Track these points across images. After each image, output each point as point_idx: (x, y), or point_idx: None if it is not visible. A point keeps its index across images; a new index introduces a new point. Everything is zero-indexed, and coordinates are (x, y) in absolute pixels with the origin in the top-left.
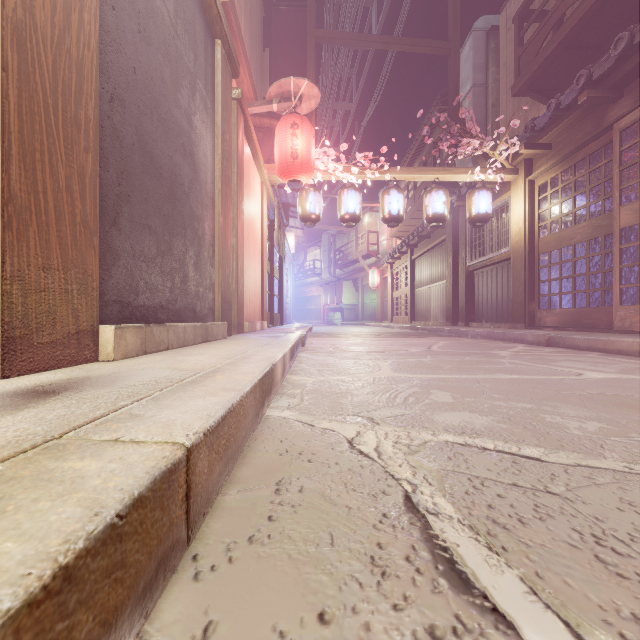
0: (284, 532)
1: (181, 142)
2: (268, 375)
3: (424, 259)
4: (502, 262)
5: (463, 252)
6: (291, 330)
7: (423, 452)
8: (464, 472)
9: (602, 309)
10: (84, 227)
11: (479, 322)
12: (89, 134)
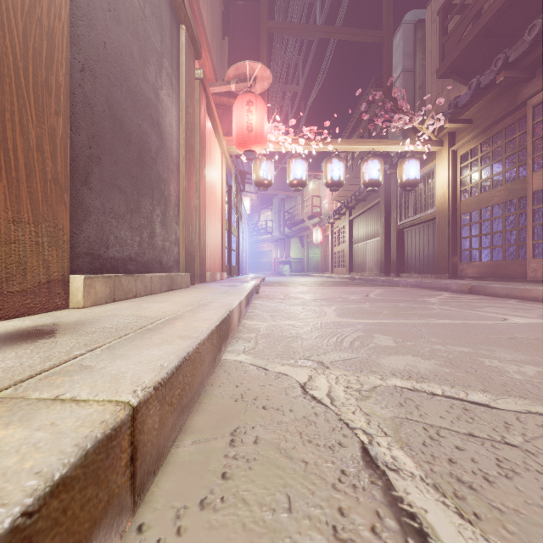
0: (238, 493)
1: (149, 113)
2: (225, 321)
3: (360, 219)
4: (428, 221)
5: (394, 213)
6: (247, 280)
7: (374, 398)
8: (417, 420)
9: (517, 262)
10: (55, 184)
11: (408, 273)
12: (60, 99)
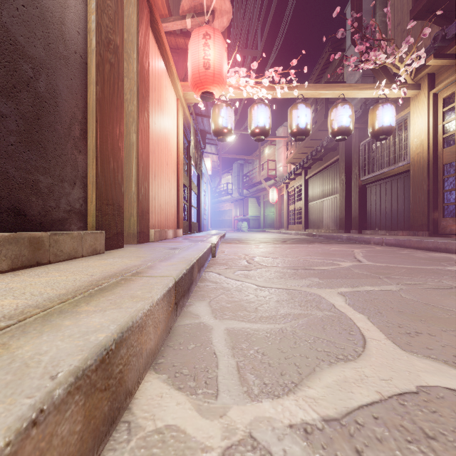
0: None
1: None
2: None
3: (316, 178)
4: (398, 175)
5: (356, 169)
6: (203, 238)
7: None
8: None
9: None
10: None
11: (372, 230)
12: None
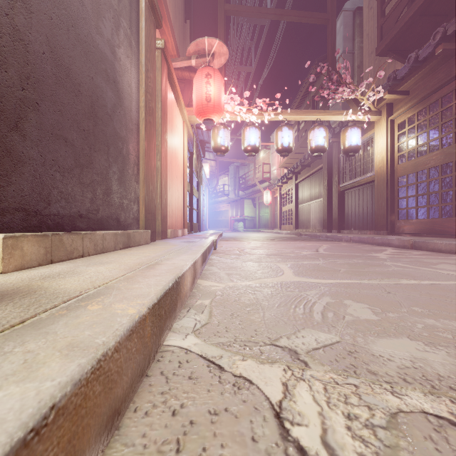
0: None
1: (103, 67)
2: (170, 292)
3: (305, 183)
4: (367, 184)
5: (336, 177)
6: (205, 236)
7: (407, 452)
8: None
9: (453, 219)
10: None
11: (349, 229)
12: None
